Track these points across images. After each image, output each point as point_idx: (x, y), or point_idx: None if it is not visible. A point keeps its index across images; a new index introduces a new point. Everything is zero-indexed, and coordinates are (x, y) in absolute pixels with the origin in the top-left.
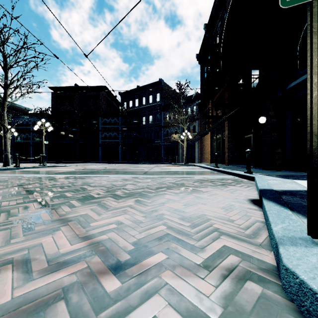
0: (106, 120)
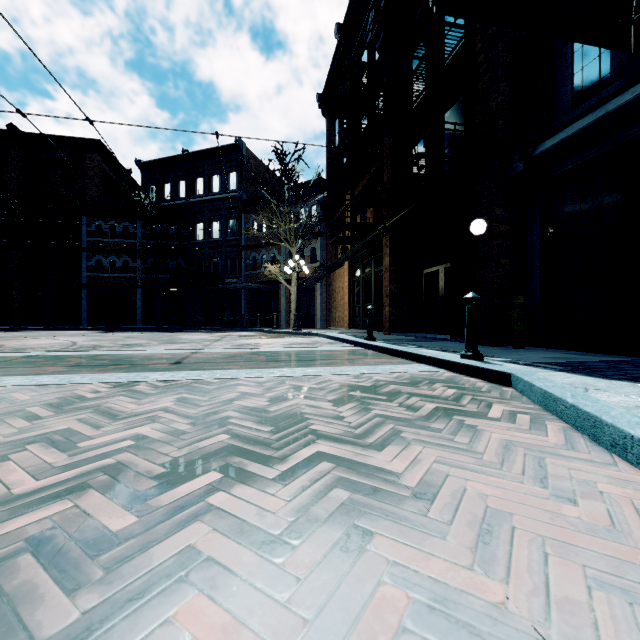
0: (101, 225)
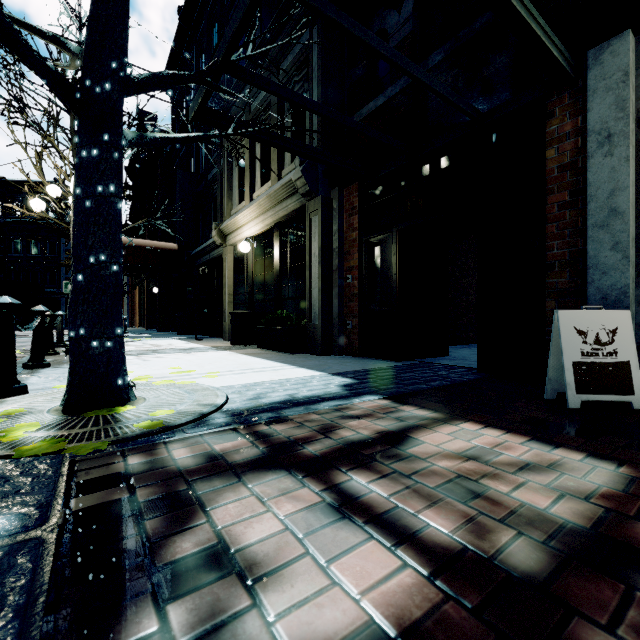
0: None
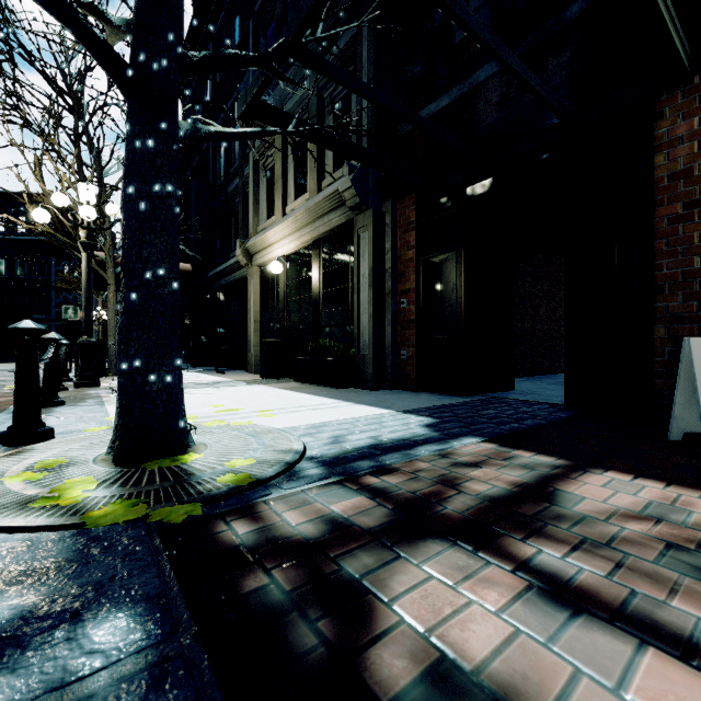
0: None
